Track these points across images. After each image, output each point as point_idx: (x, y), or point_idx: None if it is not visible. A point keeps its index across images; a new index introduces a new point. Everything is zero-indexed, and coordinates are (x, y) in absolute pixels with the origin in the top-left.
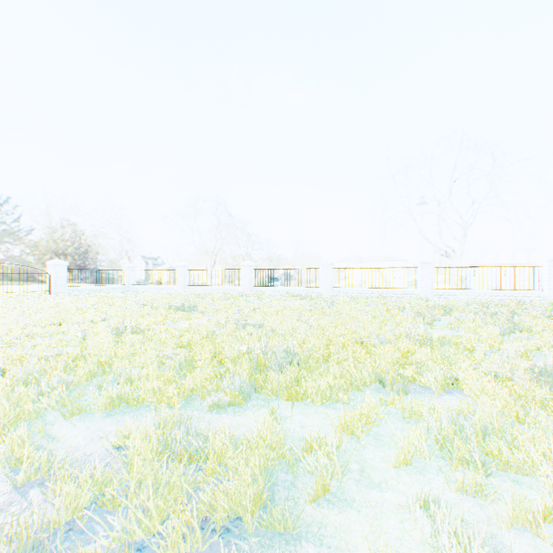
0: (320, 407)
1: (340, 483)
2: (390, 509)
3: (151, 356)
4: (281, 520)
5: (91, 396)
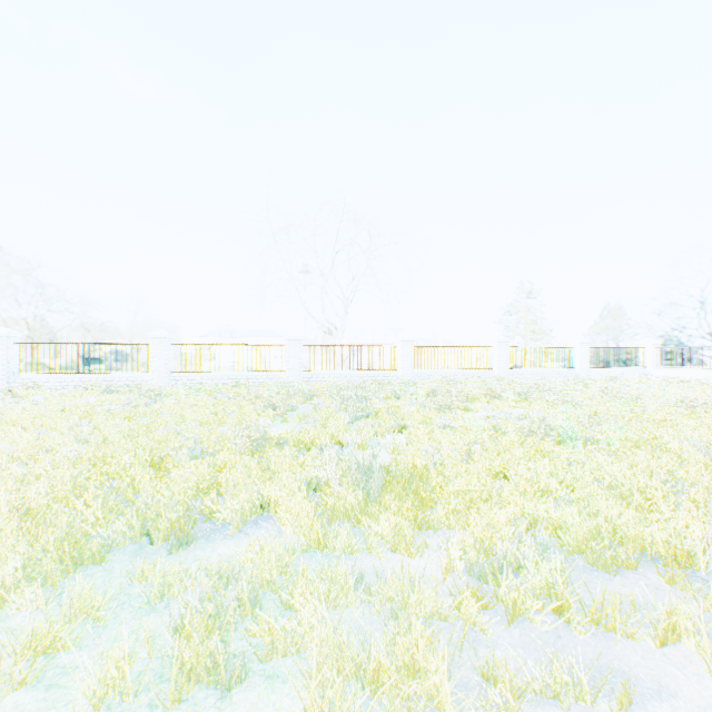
0: None
1: None
2: None
3: None
4: None
5: None
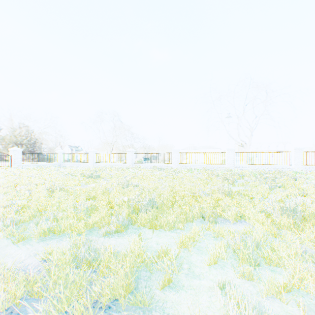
0: (168, 232)
1: (177, 276)
2: (204, 290)
3: (70, 204)
4: (141, 300)
5: (31, 229)
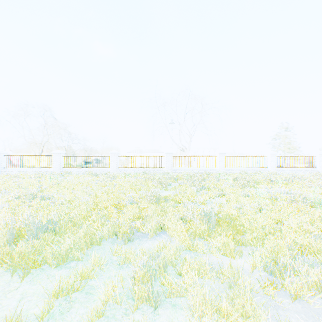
0: (54, 270)
1: None
2: None
3: None
4: None
5: None
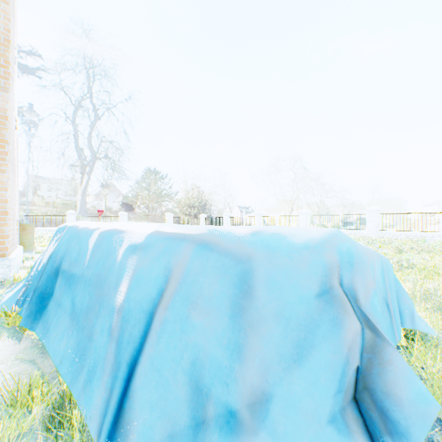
0: None
1: None
2: None
3: None
4: None
5: None
